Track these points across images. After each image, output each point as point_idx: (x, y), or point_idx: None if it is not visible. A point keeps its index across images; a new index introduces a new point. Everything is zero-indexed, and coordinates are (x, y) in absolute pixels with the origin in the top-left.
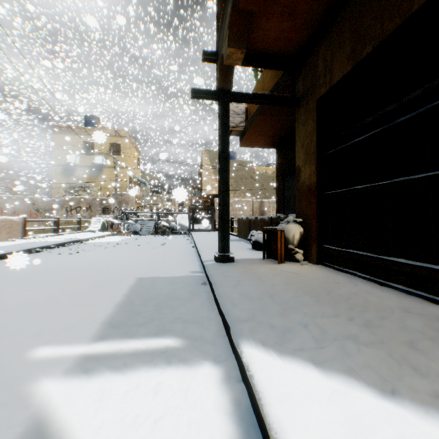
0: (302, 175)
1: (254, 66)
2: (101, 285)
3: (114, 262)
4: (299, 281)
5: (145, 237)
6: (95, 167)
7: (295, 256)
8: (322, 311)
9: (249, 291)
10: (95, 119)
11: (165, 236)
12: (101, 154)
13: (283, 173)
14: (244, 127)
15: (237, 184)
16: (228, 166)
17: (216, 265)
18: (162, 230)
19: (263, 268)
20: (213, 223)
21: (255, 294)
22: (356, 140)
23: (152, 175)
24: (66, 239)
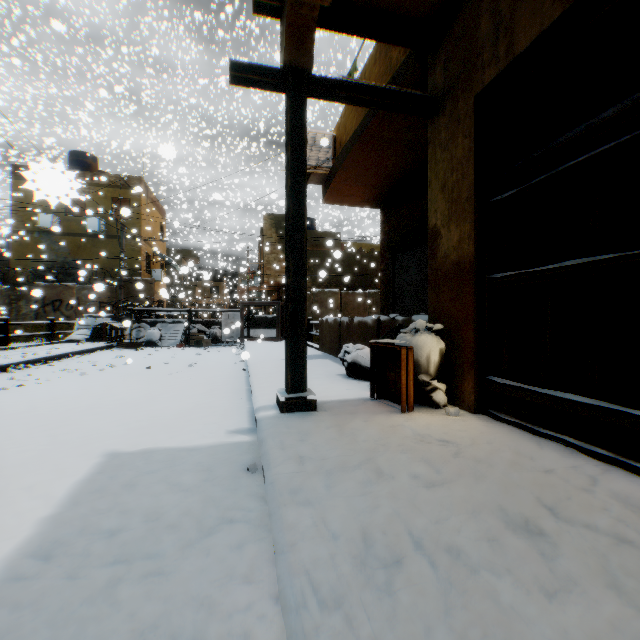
0: (442, 242)
1: (354, 33)
2: (9, 482)
3: (79, 409)
4: (465, 470)
5: (165, 351)
6: (87, 236)
7: (433, 396)
8: (596, 628)
9: (359, 521)
10: (88, 159)
11: (201, 348)
12: (99, 215)
13: (393, 247)
14: (331, 167)
15: (318, 267)
16: (305, 221)
17: (279, 420)
18: (196, 338)
19: (377, 428)
20: (280, 328)
21: (376, 533)
22: (573, 162)
23: (186, 252)
24: (15, 357)
